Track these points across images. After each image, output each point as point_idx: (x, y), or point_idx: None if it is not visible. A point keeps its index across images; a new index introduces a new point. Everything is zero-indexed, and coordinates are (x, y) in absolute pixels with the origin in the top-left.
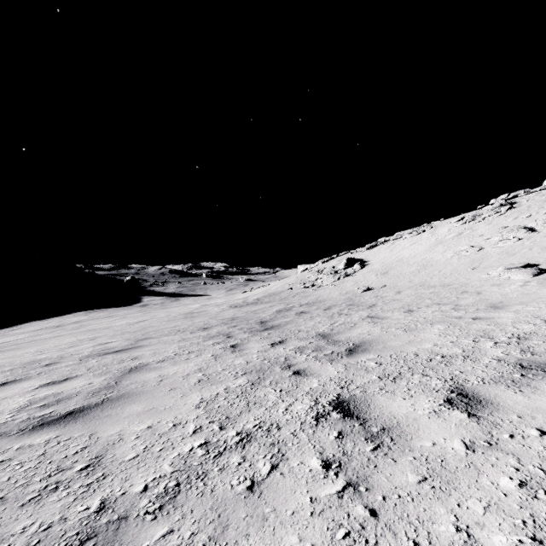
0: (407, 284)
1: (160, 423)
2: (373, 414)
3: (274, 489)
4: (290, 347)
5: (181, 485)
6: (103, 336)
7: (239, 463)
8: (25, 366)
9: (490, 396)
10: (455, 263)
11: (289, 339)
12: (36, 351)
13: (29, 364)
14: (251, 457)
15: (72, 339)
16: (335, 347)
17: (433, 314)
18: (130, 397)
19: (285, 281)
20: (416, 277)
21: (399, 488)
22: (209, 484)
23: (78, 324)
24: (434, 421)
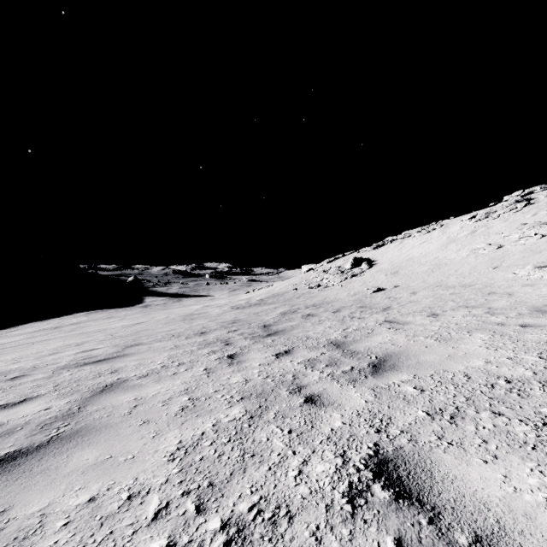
0: (421, 284)
1: (110, 491)
2: (444, 495)
3: None
4: (298, 359)
5: None
6: (92, 341)
7: None
8: None
9: None
10: (472, 261)
11: (297, 349)
12: (12, 359)
13: None
14: None
15: (58, 344)
16: (354, 361)
17: (465, 319)
18: (87, 436)
19: (289, 281)
20: (430, 277)
21: None
22: None
23: (76, 326)
24: None
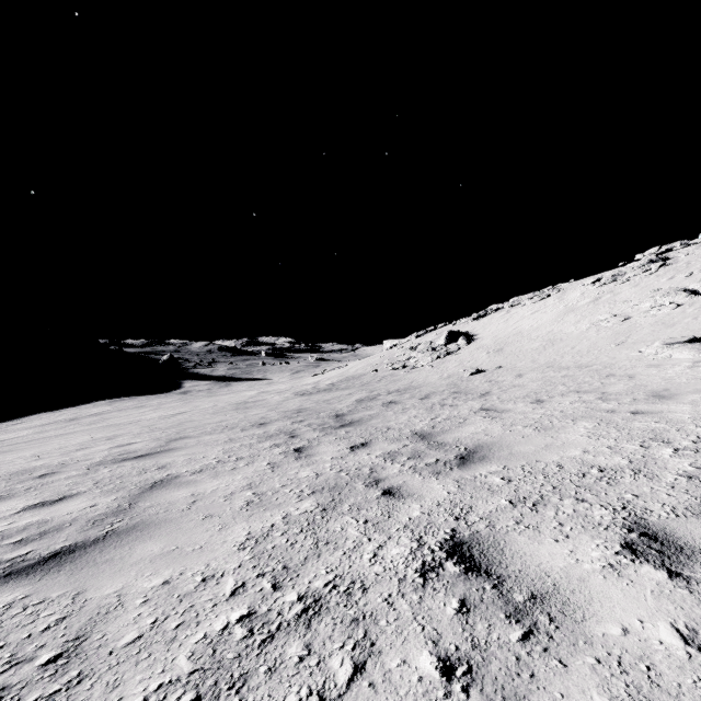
0: (529, 365)
1: (183, 576)
2: (511, 567)
3: None
4: (377, 452)
5: (202, 700)
6: (125, 434)
7: (300, 658)
8: (11, 477)
9: (695, 539)
10: (592, 337)
11: (375, 441)
12: (32, 456)
13: (17, 475)
14: (320, 646)
15: (83, 439)
16: (440, 453)
17: (573, 406)
18: (146, 530)
19: (367, 360)
20: (542, 356)
21: None
22: (249, 700)
23: (98, 417)
24: (615, 585)
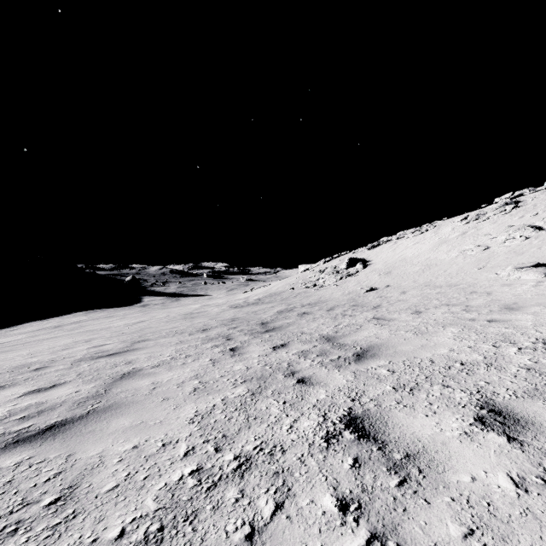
0: (411, 284)
1: (148, 442)
2: (392, 435)
3: (279, 540)
4: (293, 351)
5: (165, 529)
6: (99, 338)
7: (236, 500)
8: (13, 370)
9: (529, 414)
10: (460, 262)
11: (292, 342)
12: (28, 354)
13: (18, 368)
14: (250, 491)
15: (67, 341)
16: (341, 352)
17: (444, 315)
18: (119, 409)
19: (286, 281)
20: (421, 277)
21: (440, 545)
22: (199, 529)
23: (77, 325)
24: (468, 447)
